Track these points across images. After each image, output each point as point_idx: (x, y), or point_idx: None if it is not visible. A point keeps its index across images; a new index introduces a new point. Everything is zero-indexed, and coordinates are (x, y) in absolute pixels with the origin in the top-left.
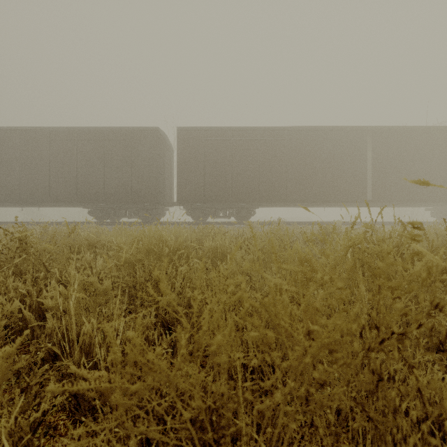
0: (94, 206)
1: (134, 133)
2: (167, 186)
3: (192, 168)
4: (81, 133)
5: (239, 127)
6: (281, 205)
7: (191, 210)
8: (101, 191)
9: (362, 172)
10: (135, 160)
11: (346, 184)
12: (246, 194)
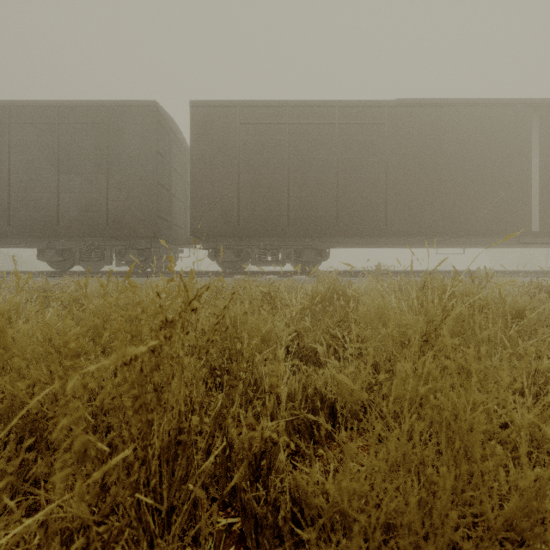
0: (45, 243)
1: (112, 112)
2: (178, 212)
3: (217, 175)
4: (17, 110)
5: (301, 100)
6: (373, 243)
7: (216, 251)
8: (53, 215)
9: (523, 181)
10: (115, 160)
11: (493, 204)
12: (315, 221)
